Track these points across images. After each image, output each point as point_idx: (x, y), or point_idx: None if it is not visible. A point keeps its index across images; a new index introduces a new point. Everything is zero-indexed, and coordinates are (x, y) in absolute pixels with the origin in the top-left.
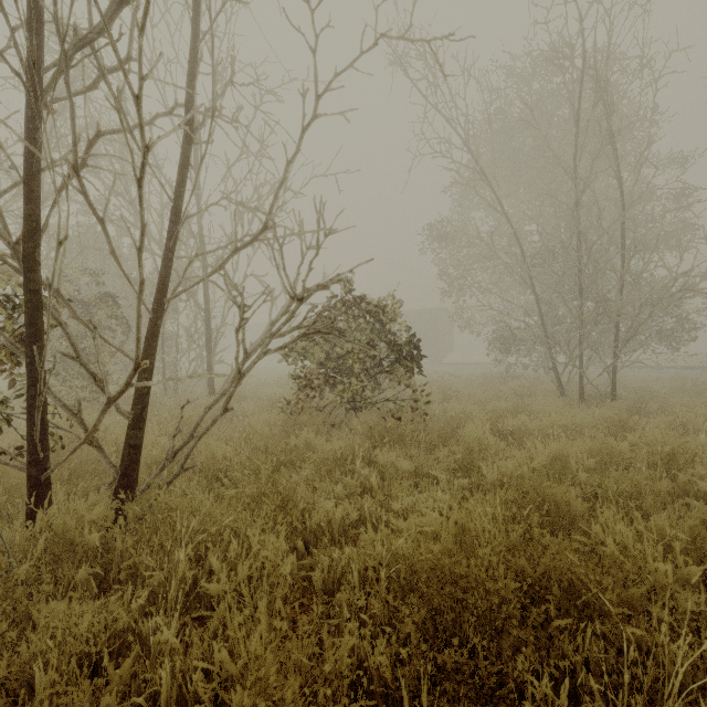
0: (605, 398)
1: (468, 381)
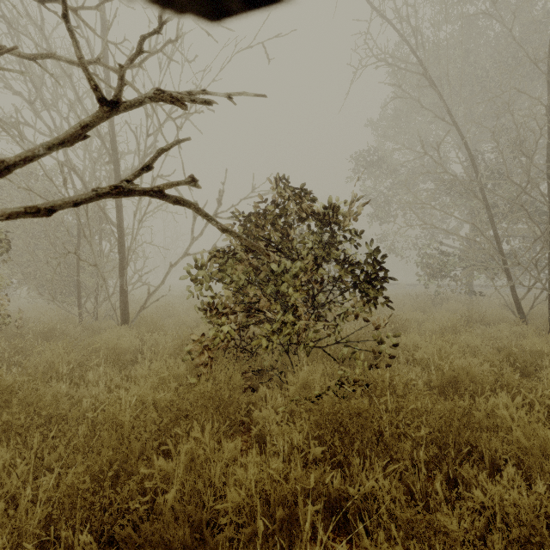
0: None
1: (400, 303)
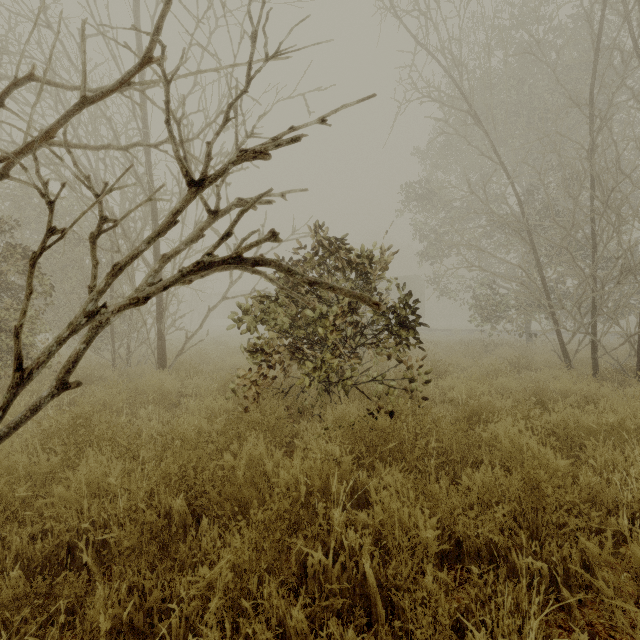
0: (627, 372)
1: (450, 349)
